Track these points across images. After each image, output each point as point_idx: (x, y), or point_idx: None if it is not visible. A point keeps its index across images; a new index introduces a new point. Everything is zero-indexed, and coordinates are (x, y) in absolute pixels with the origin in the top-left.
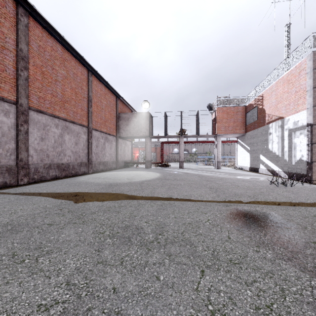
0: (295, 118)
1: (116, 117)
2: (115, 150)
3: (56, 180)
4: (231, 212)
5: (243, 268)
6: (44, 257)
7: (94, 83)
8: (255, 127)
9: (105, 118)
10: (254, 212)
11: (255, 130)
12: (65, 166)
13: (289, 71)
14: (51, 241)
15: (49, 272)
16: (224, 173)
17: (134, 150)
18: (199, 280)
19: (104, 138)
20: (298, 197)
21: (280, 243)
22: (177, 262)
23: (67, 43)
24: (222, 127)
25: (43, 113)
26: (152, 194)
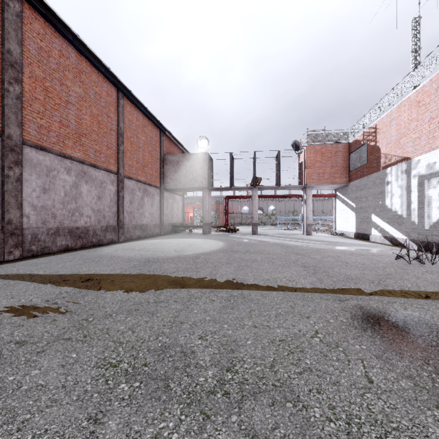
0: (430, 158)
1: (160, 160)
2: (158, 208)
3: (66, 253)
4: (353, 313)
5: None
6: None
7: (126, 109)
8: (364, 173)
9: (144, 161)
10: (393, 314)
11: (363, 178)
12: (82, 232)
13: (419, 87)
14: (5, 388)
15: None
16: (319, 241)
17: (187, 208)
18: None
19: (142, 191)
20: None
21: None
22: None
23: (84, 46)
24: (314, 174)
25: (47, 151)
26: (212, 278)
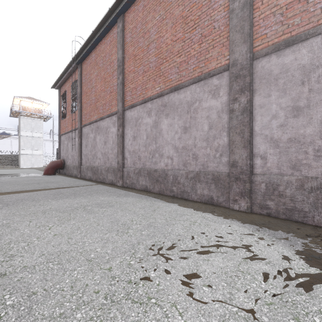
0: None
1: None
2: None
3: (131, 191)
4: None
5: None
6: None
7: None
8: None
9: None
10: None
11: None
12: (161, 175)
13: None
14: None
15: None
16: None
17: None
18: None
19: None
20: None
21: None
22: None
23: None
24: None
25: (135, 106)
26: None
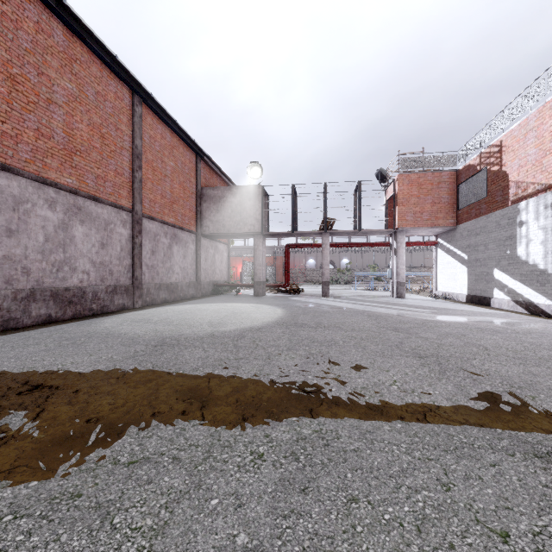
0: None
1: (196, 195)
2: (194, 261)
3: (44, 327)
4: None
5: None
6: None
7: (146, 120)
8: (481, 211)
9: (173, 196)
10: None
11: (480, 217)
12: (75, 294)
13: None
14: None
15: None
16: (420, 307)
17: (235, 262)
18: None
19: (170, 237)
20: None
21: None
22: None
23: (76, 20)
24: (408, 214)
25: (13, 173)
26: (262, 383)
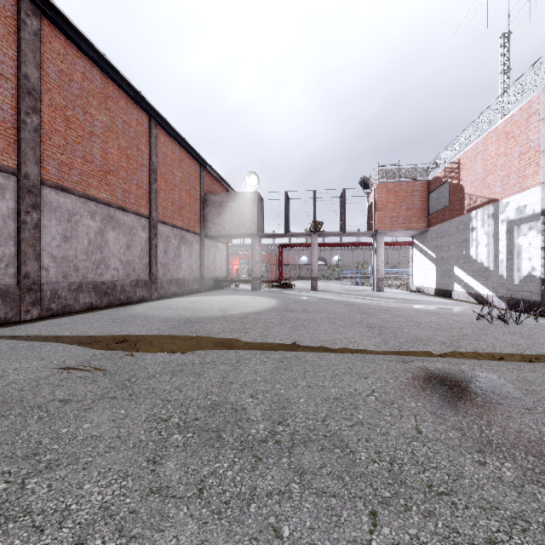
0: (520, 200)
1: (199, 200)
2: (198, 259)
3: (90, 312)
4: (415, 374)
5: (460, 505)
6: (40, 478)
7: (160, 139)
8: (445, 217)
9: (181, 203)
10: (457, 375)
11: (444, 222)
12: (109, 287)
13: (508, 117)
14: (61, 438)
15: (43, 515)
16: (391, 298)
17: (232, 259)
18: (368, 537)
19: (178, 238)
20: (535, 344)
21: (524, 443)
22: (318, 491)
23: (111, 67)
24: (386, 218)
25: (68, 192)
26: (263, 339)
